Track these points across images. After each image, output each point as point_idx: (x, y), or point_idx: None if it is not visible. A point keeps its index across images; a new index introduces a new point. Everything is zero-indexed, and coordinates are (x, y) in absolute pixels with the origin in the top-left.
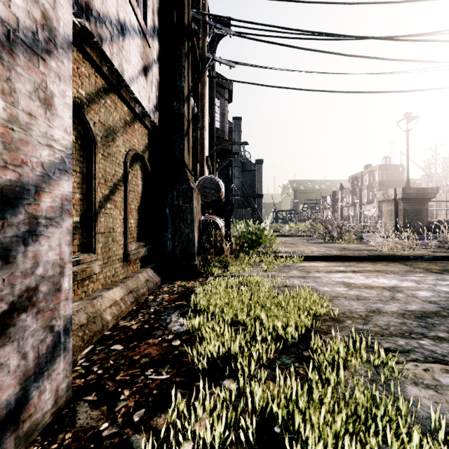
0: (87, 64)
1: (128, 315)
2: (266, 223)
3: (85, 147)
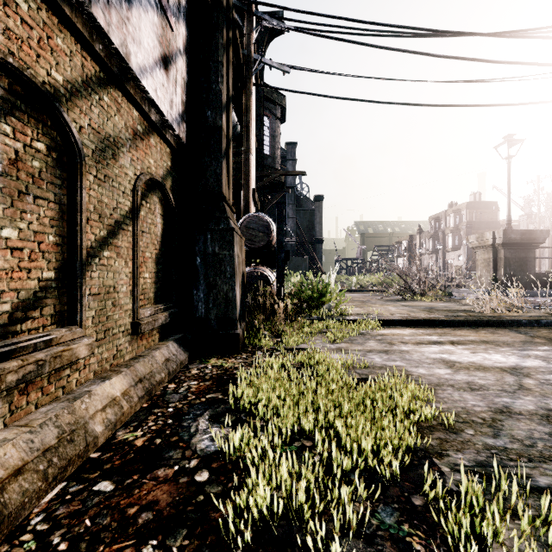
0: (67, 34)
1: (133, 419)
2: (331, 276)
3: (65, 164)
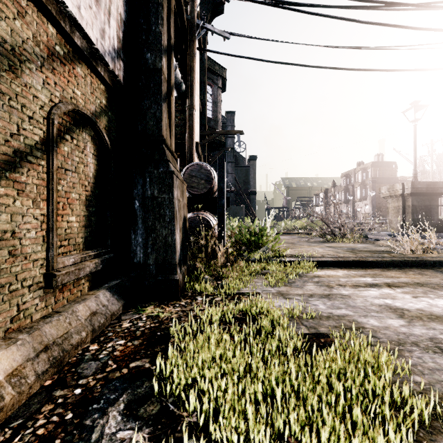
0: None
1: (20, 411)
2: (267, 221)
3: None
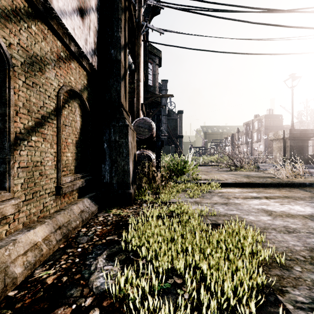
0: None
1: (51, 258)
2: (189, 156)
3: None
